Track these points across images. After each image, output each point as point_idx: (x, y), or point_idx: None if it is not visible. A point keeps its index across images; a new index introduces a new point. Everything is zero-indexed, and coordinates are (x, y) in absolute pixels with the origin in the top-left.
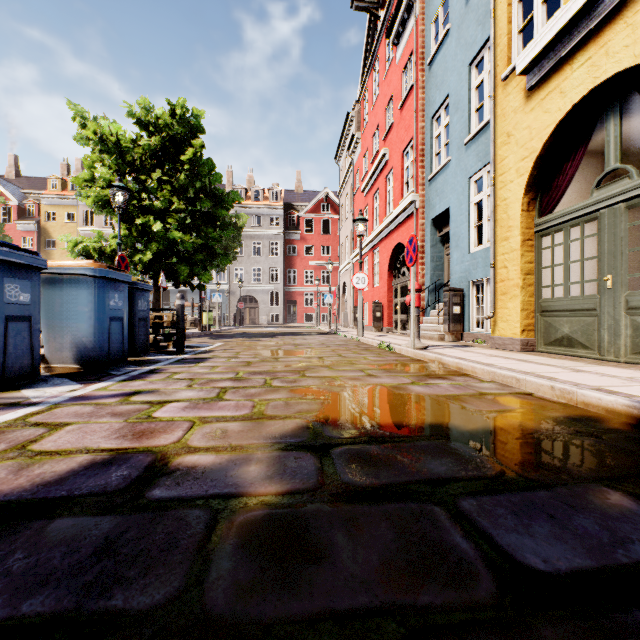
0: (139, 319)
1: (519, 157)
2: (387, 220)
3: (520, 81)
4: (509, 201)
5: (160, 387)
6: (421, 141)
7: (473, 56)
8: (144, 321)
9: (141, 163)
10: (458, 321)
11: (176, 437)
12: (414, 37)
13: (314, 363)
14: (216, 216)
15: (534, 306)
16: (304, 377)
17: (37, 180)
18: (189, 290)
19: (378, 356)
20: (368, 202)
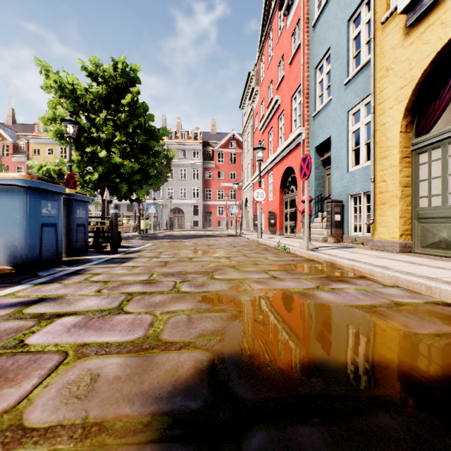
0: (77, 225)
1: (398, 86)
2: (279, 149)
3: (399, 21)
4: (388, 125)
5: (68, 292)
6: (307, 87)
7: (351, 13)
8: (82, 226)
9: (91, 106)
10: (339, 226)
11: (18, 395)
12: (301, 6)
13: (222, 263)
14: (149, 147)
15: (411, 214)
16: (212, 280)
17: (27, 126)
18: (134, 204)
19: (277, 256)
20: (264, 137)
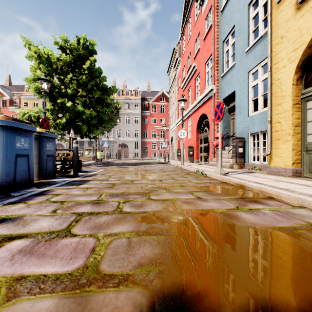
0: (47, 155)
1: (290, 50)
2: (196, 101)
3: None
4: (282, 79)
5: (28, 213)
6: (216, 55)
7: None
8: (51, 157)
9: (61, 70)
10: (241, 157)
11: None
12: None
13: (156, 185)
14: (103, 99)
15: (300, 147)
16: (149, 200)
17: (19, 87)
18: (94, 141)
19: (197, 179)
20: (185, 93)
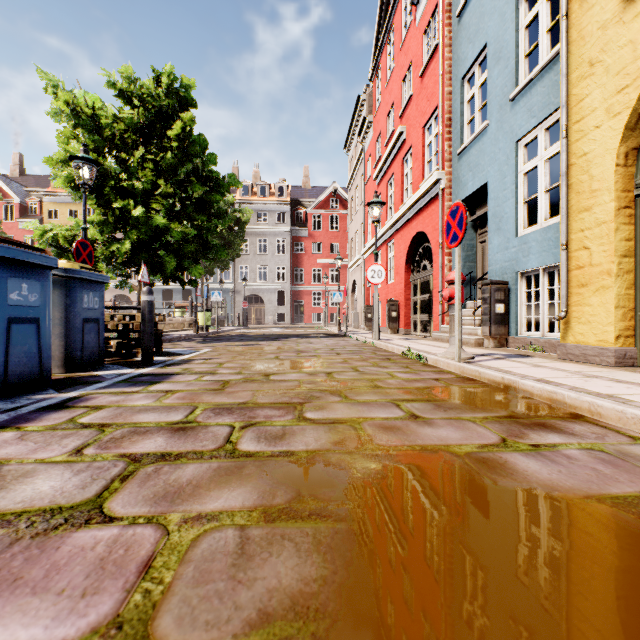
0: (85, 320)
1: (612, 89)
2: (405, 206)
3: None
4: (593, 155)
5: (17, 455)
6: (448, 109)
7: None
8: (94, 323)
9: (122, 140)
10: (502, 322)
11: None
12: None
13: (320, 385)
14: (210, 202)
15: (634, 302)
16: (301, 422)
17: (41, 178)
18: (193, 289)
19: (408, 371)
20: (381, 190)
